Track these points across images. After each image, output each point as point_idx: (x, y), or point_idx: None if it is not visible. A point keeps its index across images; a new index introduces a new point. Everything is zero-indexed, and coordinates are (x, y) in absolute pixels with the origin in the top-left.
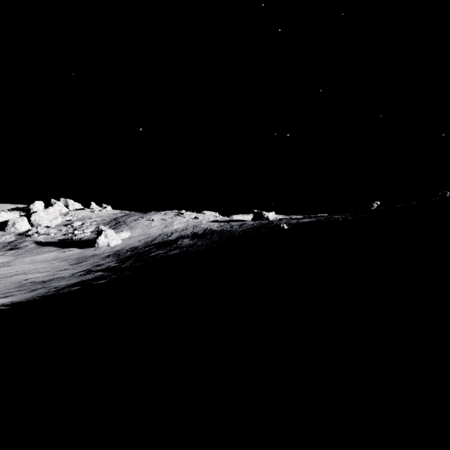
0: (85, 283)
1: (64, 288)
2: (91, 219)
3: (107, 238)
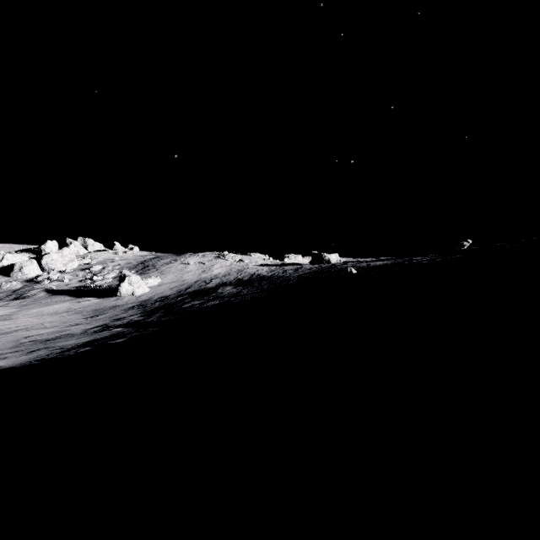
0: (98, 342)
1: (71, 349)
2: (114, 262)
3: (132, 285)
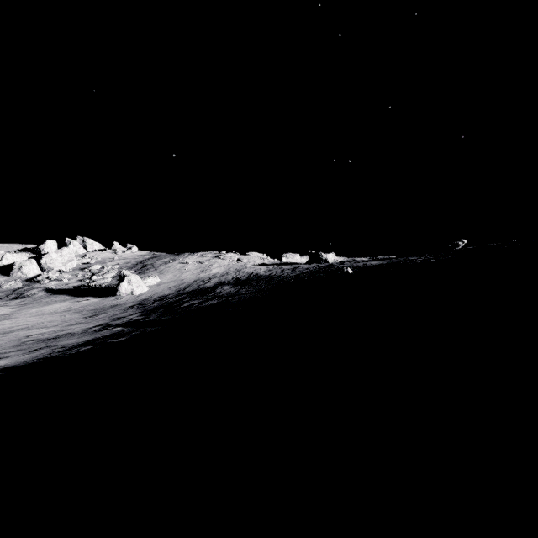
0: (99, 341)
1: (72, 348)
2: (113, 261)
3: (131, 284)
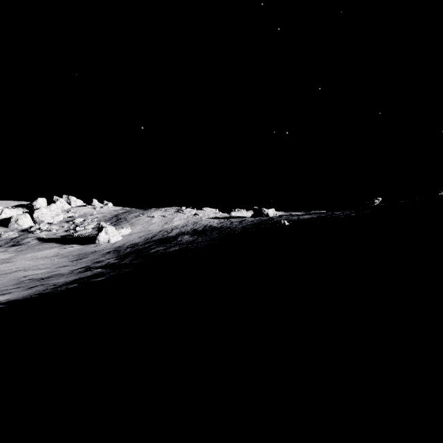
0: (83, 280)
1: (62, 286)
2: (93, 215)
3: (108, 234)
